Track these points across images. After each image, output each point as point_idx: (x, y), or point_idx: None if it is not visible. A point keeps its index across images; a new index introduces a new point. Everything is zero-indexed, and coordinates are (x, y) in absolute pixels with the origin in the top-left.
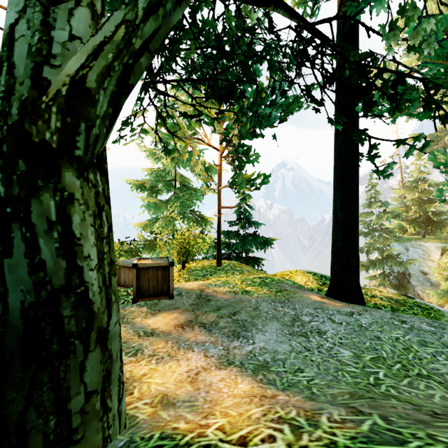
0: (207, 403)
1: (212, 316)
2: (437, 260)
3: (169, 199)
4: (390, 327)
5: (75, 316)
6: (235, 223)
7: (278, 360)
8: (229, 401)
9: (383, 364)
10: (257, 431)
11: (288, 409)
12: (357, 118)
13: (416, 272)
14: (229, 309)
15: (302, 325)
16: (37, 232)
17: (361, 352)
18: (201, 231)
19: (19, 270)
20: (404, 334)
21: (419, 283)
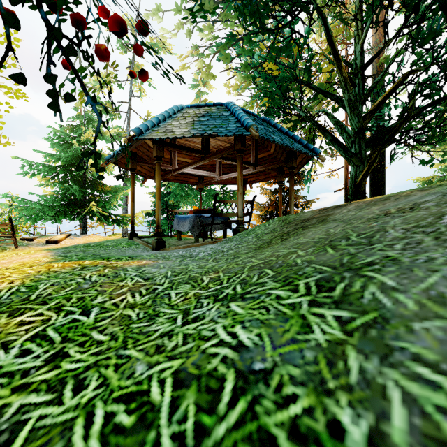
0: None
1: None
2: None
3: None
4: None
5: None
6: None
7: None
8: None
9: None
10: None
11: None
12: None
13: None
14: None
15: None
16: None
17: None
18: None
19: None
20: None
21: None
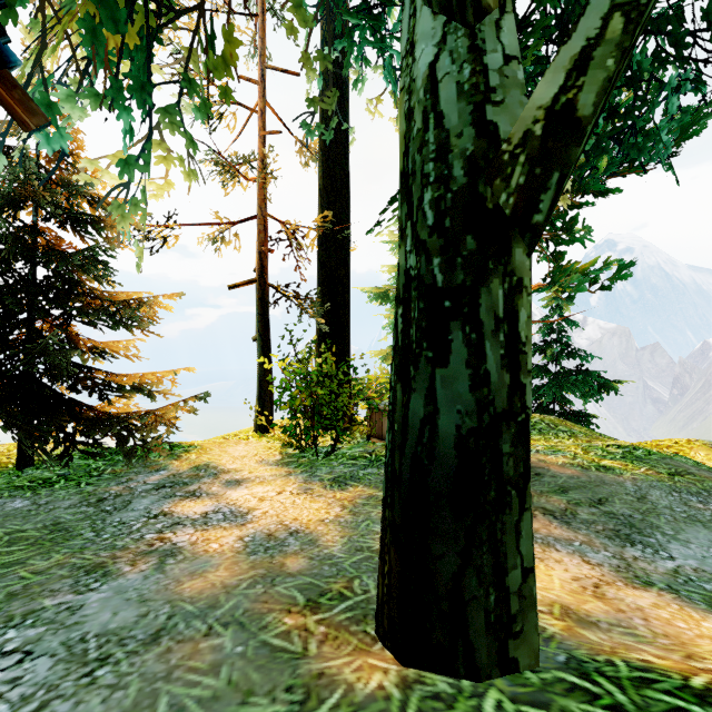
0: (661, 637)
1: (557, 500)
2: None
3: None
4: None
5: (513, 455)
6: (540, 351)
7: None
8: (709, 644)
9: None
10: None
11: None
12: None
13: None
14: (584, 492)
15: None
16: (484, 333)
17: None
18: None
19: (456, 384)
20: None
21: None
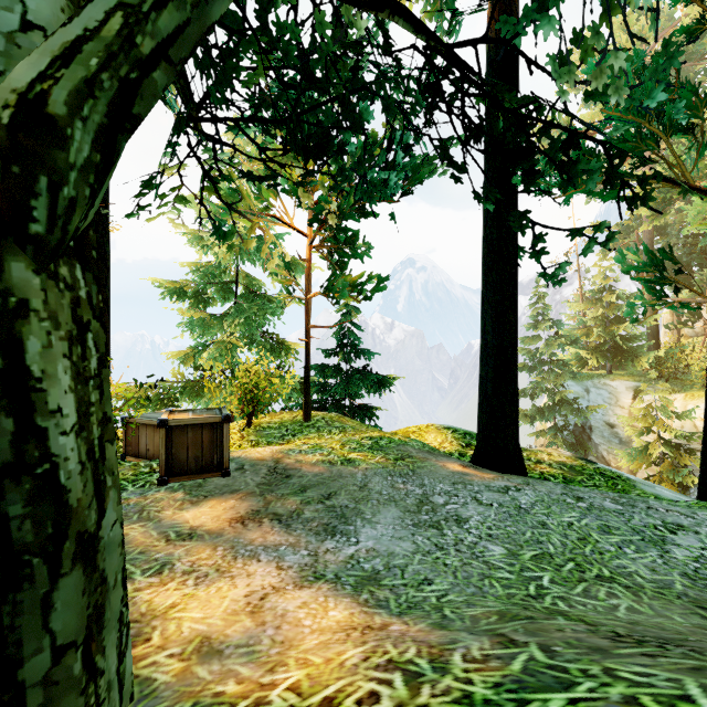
0: (276, 646)
1: (293, 501)
2: (628, 406)
3: (226, 312)
4: (560, 508)
5: (32, 516)
6: (334, 352)
7: (394, 568)
8: (312, 640)
9: (550, 564)
10: (351, 687)
11: (403, 647)
12: (515, 194)
13: (599, 424)
14: (320, 489)
15: (433, 511)
16: None
17: (519, 547)
18: (278, 365)
19: None
20: (580, 518)
21: (604, 441)
